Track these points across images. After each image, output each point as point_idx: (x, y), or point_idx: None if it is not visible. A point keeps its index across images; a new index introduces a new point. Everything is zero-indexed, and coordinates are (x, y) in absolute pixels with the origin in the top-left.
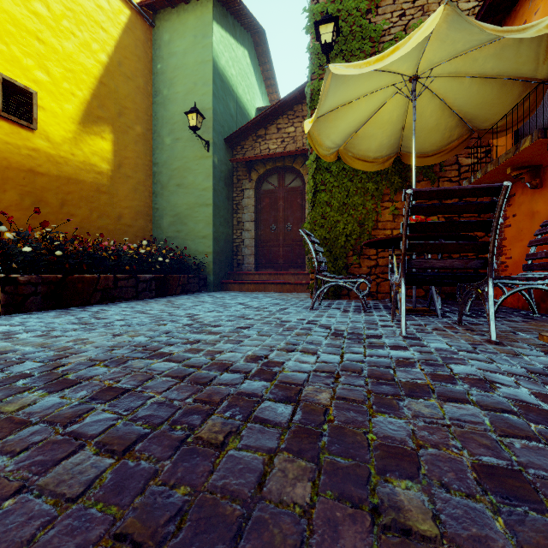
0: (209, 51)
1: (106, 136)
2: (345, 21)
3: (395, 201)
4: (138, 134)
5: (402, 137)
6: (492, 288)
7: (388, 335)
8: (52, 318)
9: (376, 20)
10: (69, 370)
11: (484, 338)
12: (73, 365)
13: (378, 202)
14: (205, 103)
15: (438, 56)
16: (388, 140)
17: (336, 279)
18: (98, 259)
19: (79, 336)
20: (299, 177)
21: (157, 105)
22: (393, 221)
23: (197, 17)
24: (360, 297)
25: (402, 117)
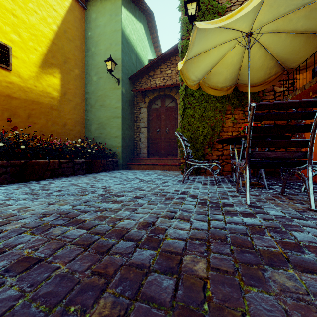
0: (119, 24)
1: (56, 75)
2: (203, 3)
3: (234, 114)
4: (76, 75)
5: (239, 74)
6: (311, 171)
7: (237, 203)
8: (14, 189)
9: (222, 2)
10: (2, 238)
11: (304, 206)
12: (7, 232)
13: (224, 115)
14: (117, 55)
15: (266, 17)
16: (230, 76)
17: (198, 163)
18: (50, 150)
19: (24, 204)
20: (174, 101)
21: (88, 57)
22: (233, 127)
23: (112, 3)
24: (214, 175)
25: (240, 61)
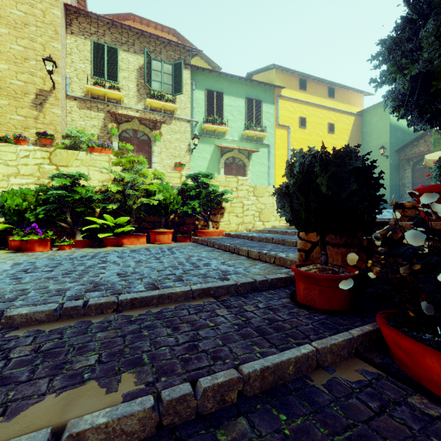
0: (387, 121)
1: None
2: None
3: None
4: None
5: None
6: None
7: None
8: None
9: None
10: None
11: None
12: None
13: None
14: (386, 140)
15: None
16: None
17: None
18: None
19: None
20: None
21: (363, 145)
22: None
23: (382, 109)
24: None
25: None
